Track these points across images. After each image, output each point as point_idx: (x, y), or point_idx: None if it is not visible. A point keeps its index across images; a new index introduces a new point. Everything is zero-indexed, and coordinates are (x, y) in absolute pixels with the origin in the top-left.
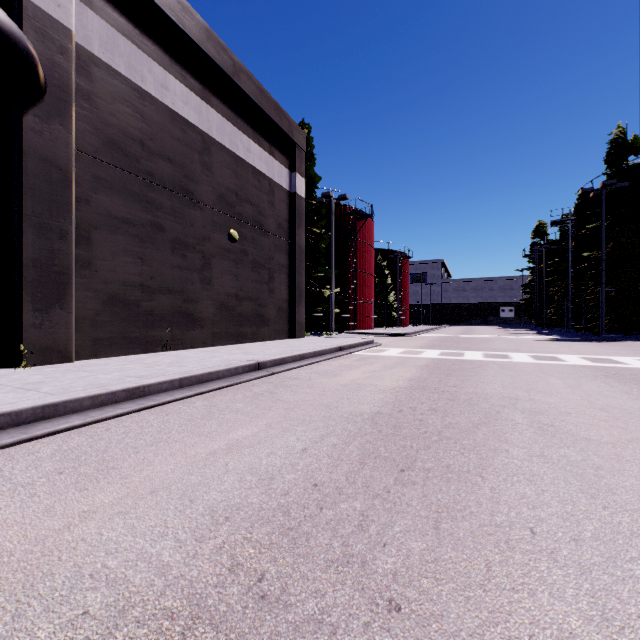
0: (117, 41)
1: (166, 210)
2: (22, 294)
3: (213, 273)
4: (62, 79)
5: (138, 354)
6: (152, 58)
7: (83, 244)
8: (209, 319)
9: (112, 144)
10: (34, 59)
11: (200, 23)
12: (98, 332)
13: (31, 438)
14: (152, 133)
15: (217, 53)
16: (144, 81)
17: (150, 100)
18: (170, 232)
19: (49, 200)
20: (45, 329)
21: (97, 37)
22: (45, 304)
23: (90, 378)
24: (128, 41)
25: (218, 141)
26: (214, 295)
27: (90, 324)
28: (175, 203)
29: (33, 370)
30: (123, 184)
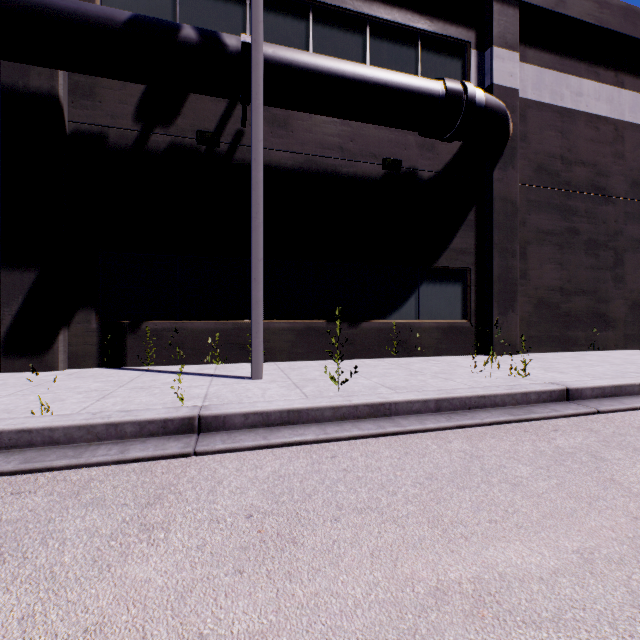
0: (542, 77)
1: (579, 214)
2: (492, 302)
3: (624, 269)
4: (512, 132)
5: (557, 352)
6: (568, 74)
7: (520, 259)
8: (620, 320)
9: (539, 168)
10: (511, 127)
11: (615, 6)
12: (530, 331)
13: (633, 408)
14: (568, 144)
15: (632, 25)
16: (562, 99)
17: (566, 114)
18: (583, 234)
19: (505, 229)
20: (503, 328)
21: (529, 83)
22: (503, 309)
23: (585, 369)
24: (550, 71)
25: (629, 122)
26: (625, 293)
27: (525, 324)
28: (587, 204)
29: (508, 358)
30: (546, 200)
